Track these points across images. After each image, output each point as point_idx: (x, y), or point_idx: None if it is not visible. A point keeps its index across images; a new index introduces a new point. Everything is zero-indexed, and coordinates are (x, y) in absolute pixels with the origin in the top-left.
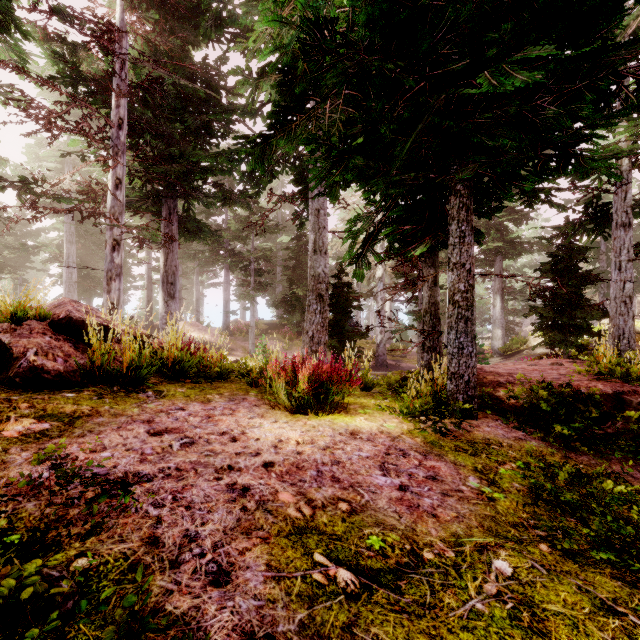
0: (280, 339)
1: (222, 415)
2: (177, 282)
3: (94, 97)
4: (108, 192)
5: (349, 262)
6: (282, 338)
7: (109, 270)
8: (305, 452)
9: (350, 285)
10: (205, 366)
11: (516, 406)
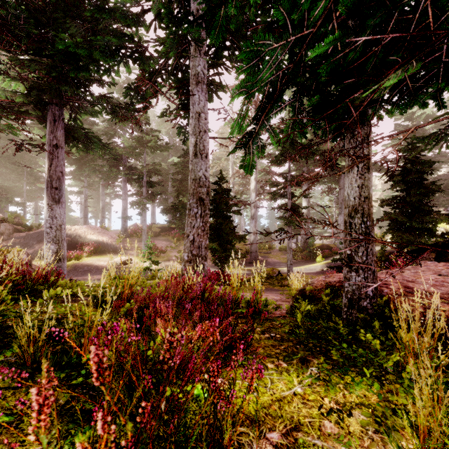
0: (170, 240)
1: None
2: (63, 187)
3: None
4: None
5: (236, 145)
6: (172, 239)
7: None
8: None
9: (229, 191)
10: None
11: None
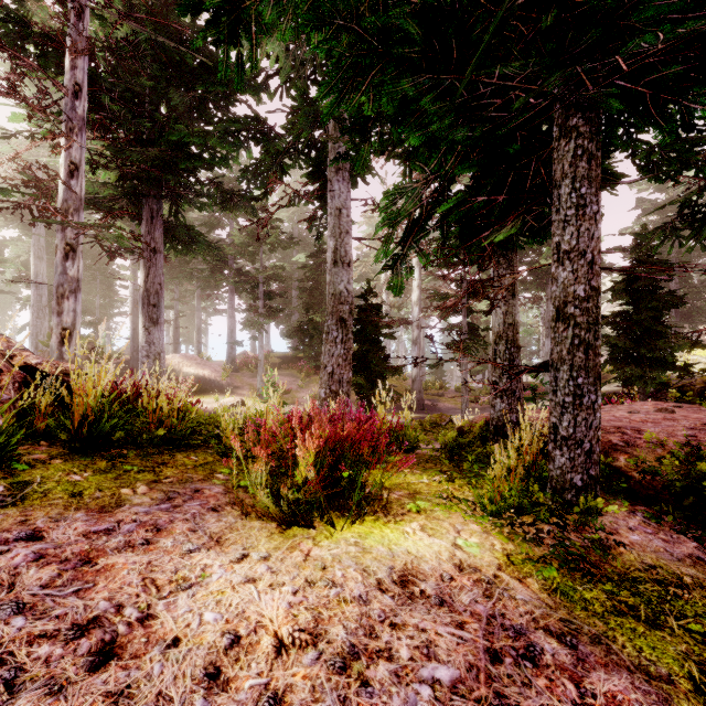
0: (295, 375)
1: (123, 551)
2: (162, 304)
3: (46, 60)
4: (59, 181)
5: (383, 267)
6: (298, 374)
7: (60, 284)
8: (293, 697)
9: (380, 308)
10: (145, 426)
11: (655, 487)
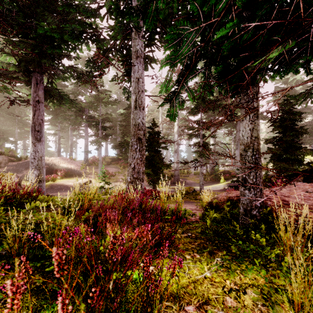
0: (118, 167)
1: None
2: (43, 130)
3: None
4: None
5: (164, 101)
6: (119, 166)
7: None
8: None
9: (159, 133)
10: None
11: None
